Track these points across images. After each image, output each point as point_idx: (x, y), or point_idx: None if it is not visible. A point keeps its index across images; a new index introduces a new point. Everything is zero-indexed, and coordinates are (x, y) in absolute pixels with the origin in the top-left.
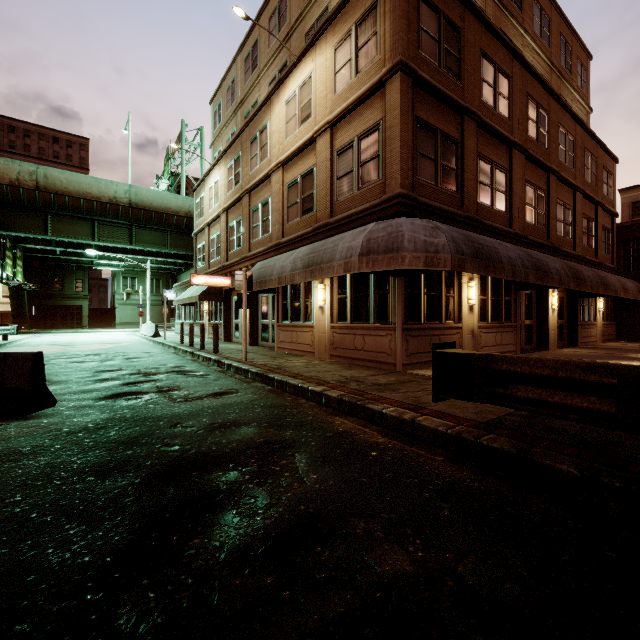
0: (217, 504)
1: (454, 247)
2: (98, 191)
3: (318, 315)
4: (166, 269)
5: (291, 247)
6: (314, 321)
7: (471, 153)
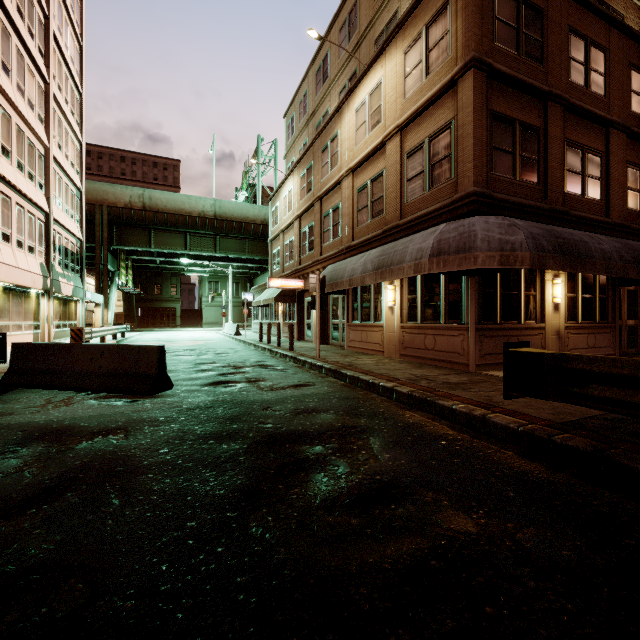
0: (308, 468)
1: (533, 244)
2: (190, 207)
3: (388, 315)
4: (244, 273)
5: (361, 250)
6: (384, 321)
7: (556, 140)
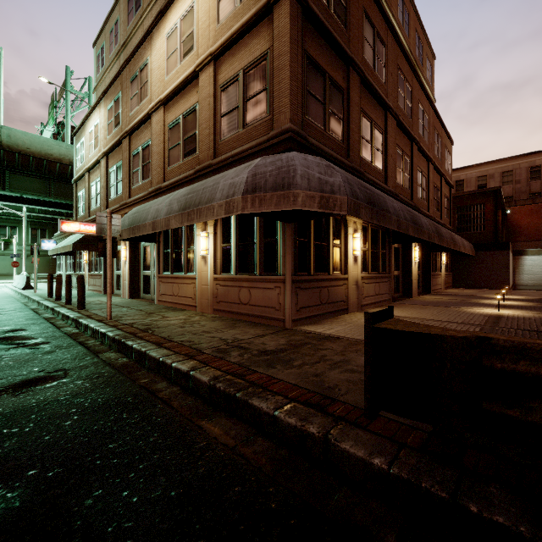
0: None
1: (349, 189)
2: None
3: (200, 265)
4: (52, 219)
5: (172, 192)
6: (196, 272)
7: (355, 106)
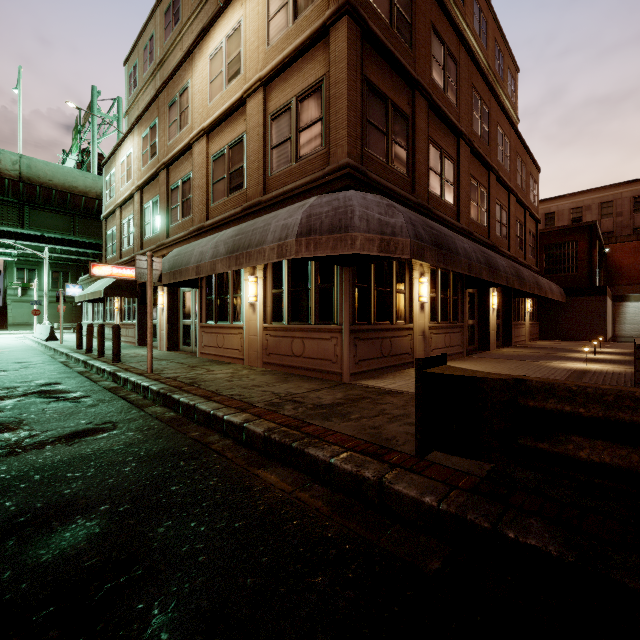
0: None
1: (413, 230)
2: None
3: (248, 314)
4: (76, 261)
5: (216, 231)
6: (244, 321)
7: (422, 134)
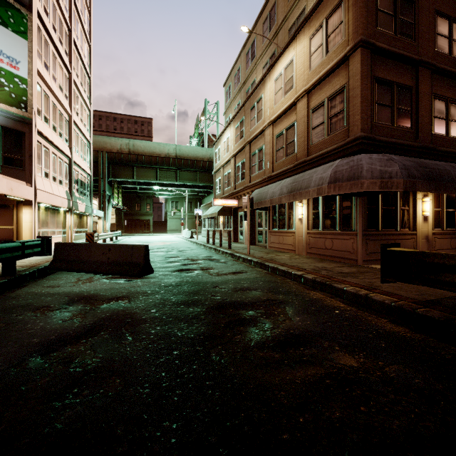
0: (245, 324)
1: (406, 173)
2: (159, 150)
3: (298, 224)
4: (195, 195)
5: (278, 178)
6: (295, 229)
7: (425, 95)
